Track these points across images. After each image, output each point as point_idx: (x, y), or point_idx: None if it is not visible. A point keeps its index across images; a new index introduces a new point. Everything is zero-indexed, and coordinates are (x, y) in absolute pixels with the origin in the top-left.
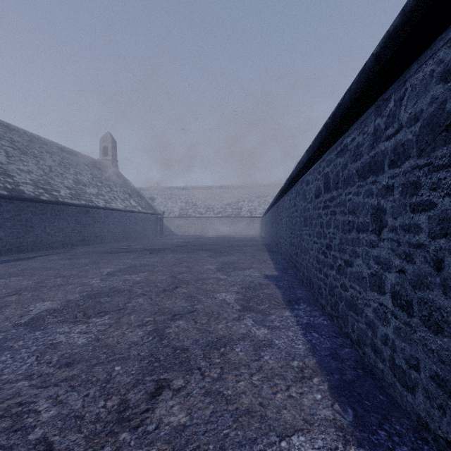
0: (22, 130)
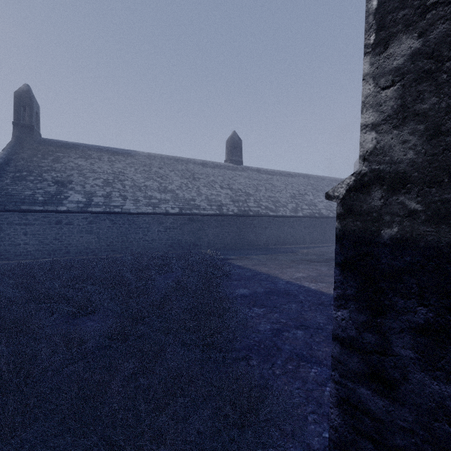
0: (312, 175)
